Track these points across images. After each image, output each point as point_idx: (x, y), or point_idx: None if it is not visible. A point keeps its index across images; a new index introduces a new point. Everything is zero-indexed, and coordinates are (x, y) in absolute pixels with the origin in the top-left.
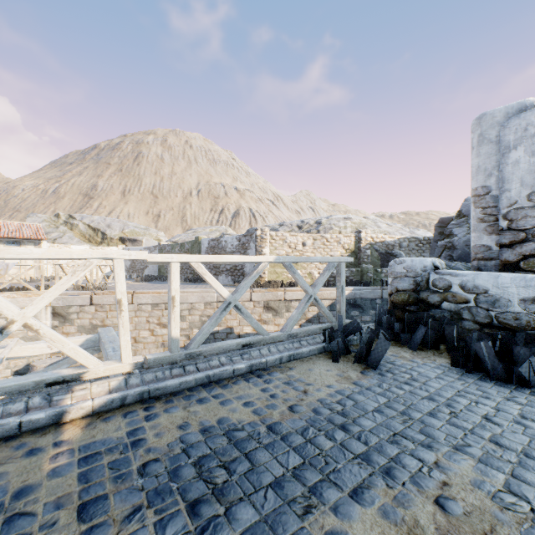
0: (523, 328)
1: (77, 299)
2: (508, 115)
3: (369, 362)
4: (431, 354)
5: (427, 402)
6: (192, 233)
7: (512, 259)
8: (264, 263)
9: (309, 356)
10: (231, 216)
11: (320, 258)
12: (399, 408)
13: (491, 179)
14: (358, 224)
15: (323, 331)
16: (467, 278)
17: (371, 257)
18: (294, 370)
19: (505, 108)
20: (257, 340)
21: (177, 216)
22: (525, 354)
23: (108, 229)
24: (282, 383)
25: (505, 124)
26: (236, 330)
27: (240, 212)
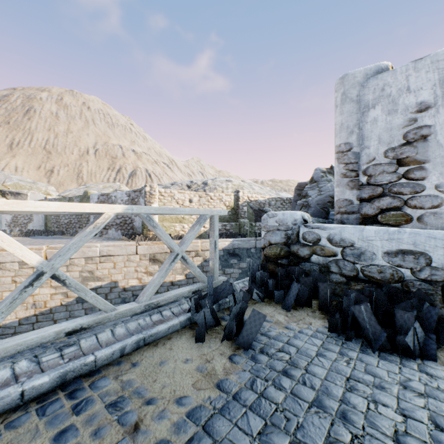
0: (387, 281)
1: None
2: (367, 76)
3: (241, 341)
4: (305, 315)
5: (317, 416)
6: (84, 188)
7: (371, 213)
8: (108, 214)
9: (169, 334)
10: (128, 175)
11: (189, 210)
12: (281, 443)
13: (353, 136)
14: (237, 186)
15: (192, 294)
16: (335, 231)
17: (247, 213)
18: (138, 369)
19: (364, 69)
20: (95, 321)
21: (73, 173)
22: (409, 320)
23: None
24: (105, 407)
25: (365, 85)
26: (121, 284)
27: (137, 172)
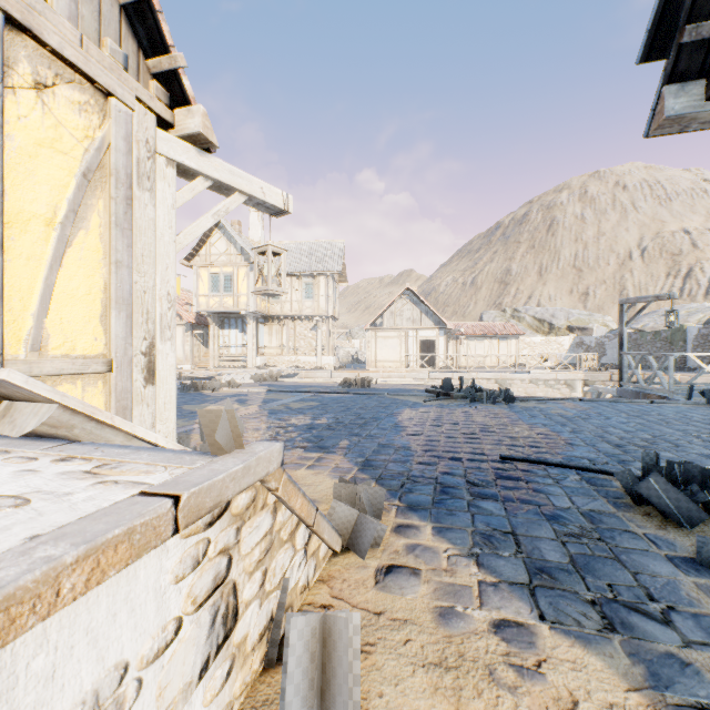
0: None
1: (600, 377)
2: None
3: None
4: None
5: None
6: (659, 317)
7: None
8: None
9: None
10: (706, 280)
11: None
12: None
13: None
14: None
15: None
16: None
17: None
18: None
19: None
20: None
21: (612, 291)
22: None
23: (552, 319)
24: None
25: None
26: None
27: None
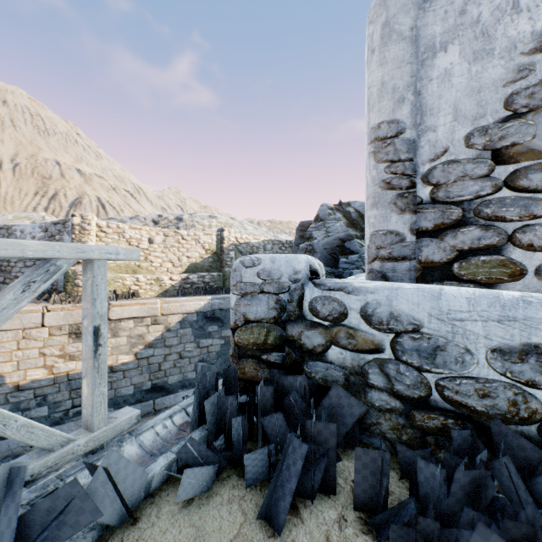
0: (502, 419)
1: None
2: None
3: None
4: None
5: None
6: None
7: (439, 258)
8: None
9: None
10: (68, 205)
11: None
12: None
13: (405, 108)
14: (224, 224)
15: None
16: (377, 298)
17: (235, 259)
18: None
19: None
20: None
21: None
22: None
23: None
24: None
25: (427, 6)
26: (10, 379)
27: (83, 201)
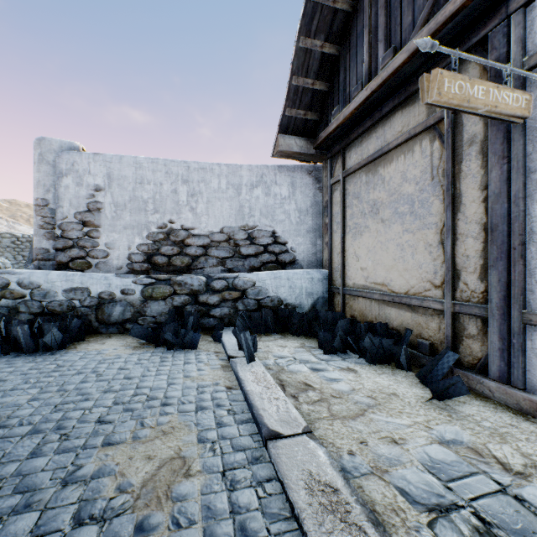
0: (65, 311)
1: None
2: (63, 148)
3: None
4: None
5: None
6: None
7: (65, 260)
8: None
9: None
10: None
11: None
12: None
13: (50, 194)
14: None
15: None
16: (25, 276)
17: None
18: None
19: (61, 141)
20: None
21: None
22: (50, 328)
23: None
24: None
25: (60, 155)
26: None
27: None
